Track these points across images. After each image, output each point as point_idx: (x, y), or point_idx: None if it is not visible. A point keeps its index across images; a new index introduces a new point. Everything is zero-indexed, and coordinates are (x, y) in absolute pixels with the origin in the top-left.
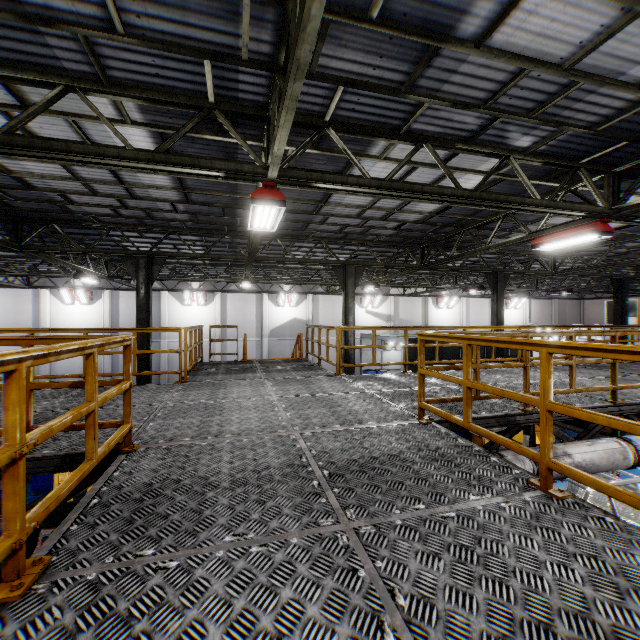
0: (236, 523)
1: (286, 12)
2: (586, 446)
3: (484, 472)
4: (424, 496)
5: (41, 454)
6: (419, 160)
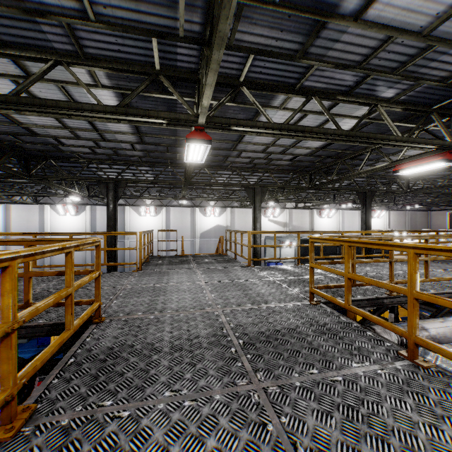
0: (173, 381)
1: None
2: (438, 323)
3: (362, 344)
4: (316, 363)
5: (37, 323)
6: (309, 109)
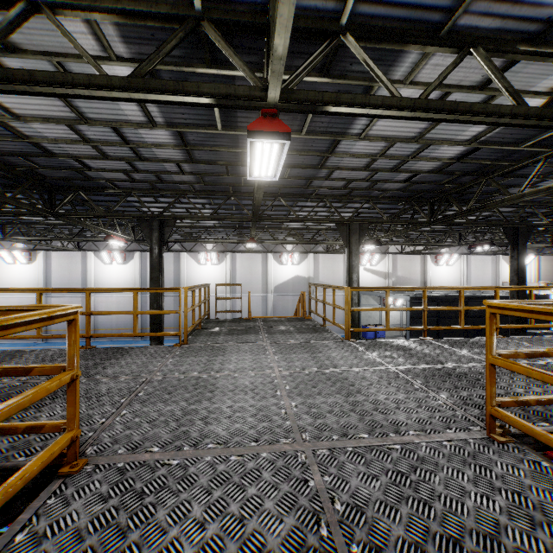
0: None
1: None
2: None
3: None
4: None
5: None
6: (454, 82)
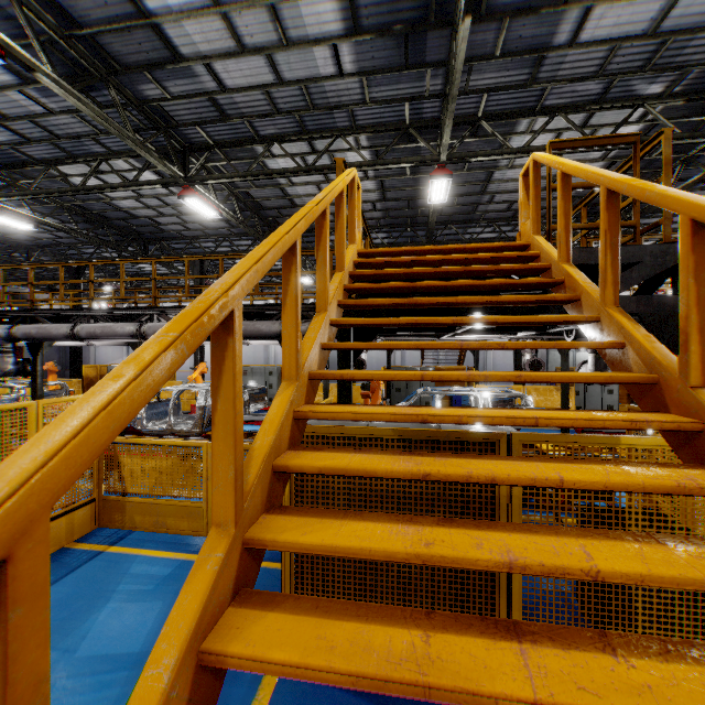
0: None
1: (448, 69)
2: None
3: None
4: None
5: None
6: (562, 127)
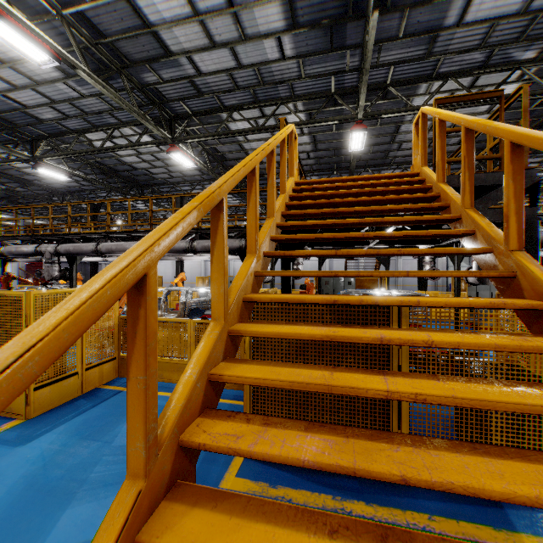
0: None
1: (363, 50)
2: None
3: None
4: None
5: None
6: (454, 88)
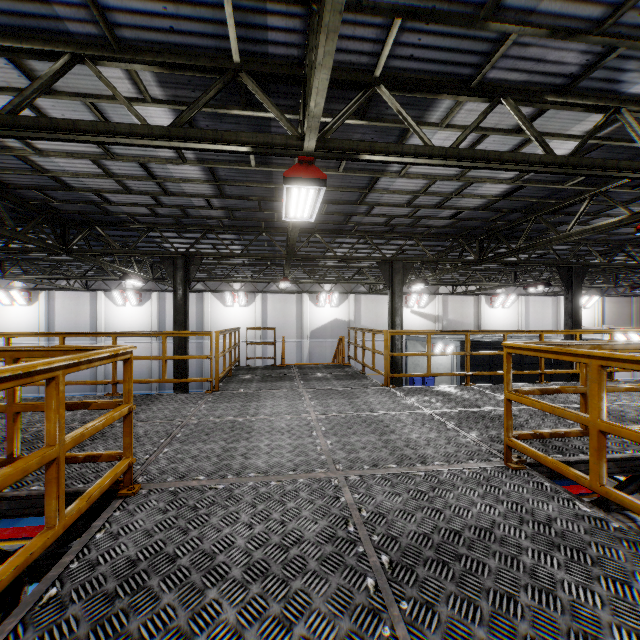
0: None
1: None
2: None
3: None
4: (563, 639)
5: (28, 491)
6: (491, 125)
